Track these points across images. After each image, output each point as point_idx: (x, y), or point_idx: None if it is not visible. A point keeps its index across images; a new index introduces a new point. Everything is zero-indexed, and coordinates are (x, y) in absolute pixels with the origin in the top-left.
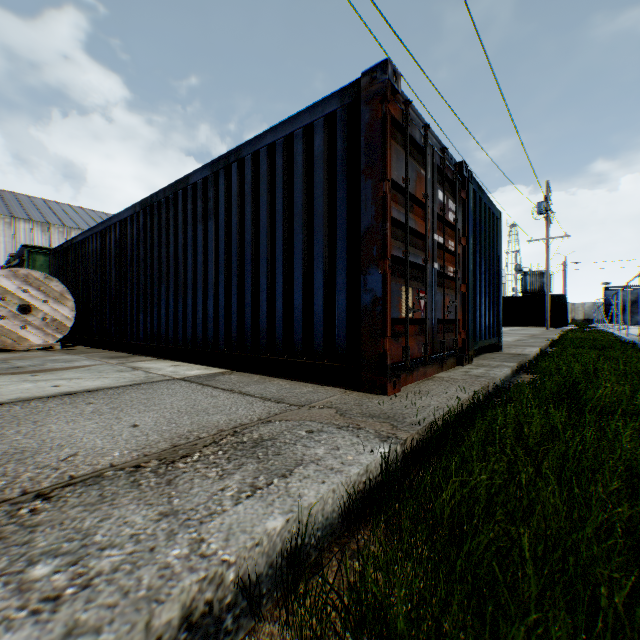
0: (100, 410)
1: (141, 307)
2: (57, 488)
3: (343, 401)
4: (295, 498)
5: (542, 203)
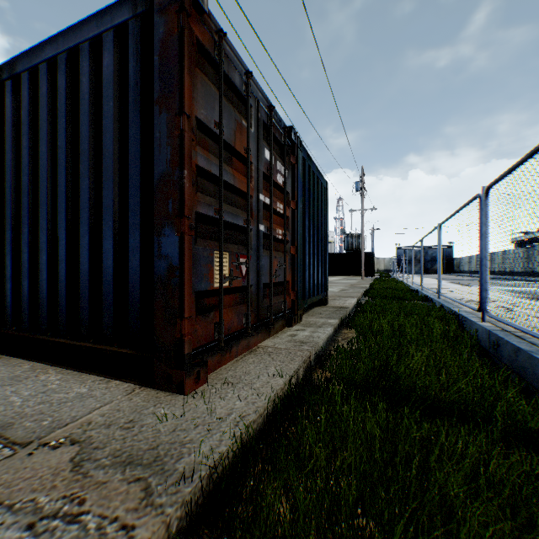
0: None
1: None
2: None
3: (111, 417)
4: None
5: (359, 182)
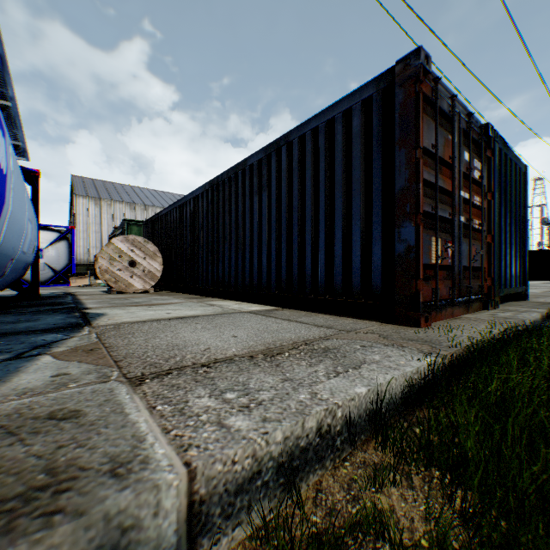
0: (206, 327)
1: (209, 261)
2: (210, 363)
3: (382, 330)
4: (369, 380)
5: None
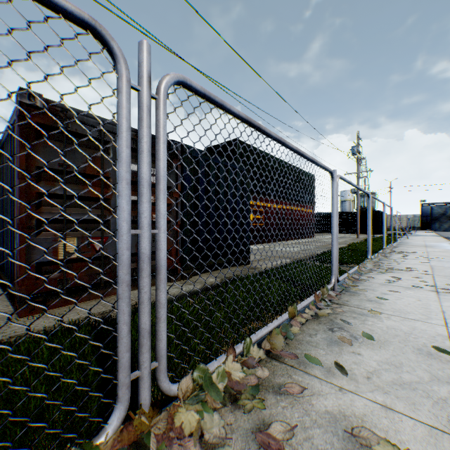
0: None
1: None
2: None
3: None
4: None
5: (354, 147)
